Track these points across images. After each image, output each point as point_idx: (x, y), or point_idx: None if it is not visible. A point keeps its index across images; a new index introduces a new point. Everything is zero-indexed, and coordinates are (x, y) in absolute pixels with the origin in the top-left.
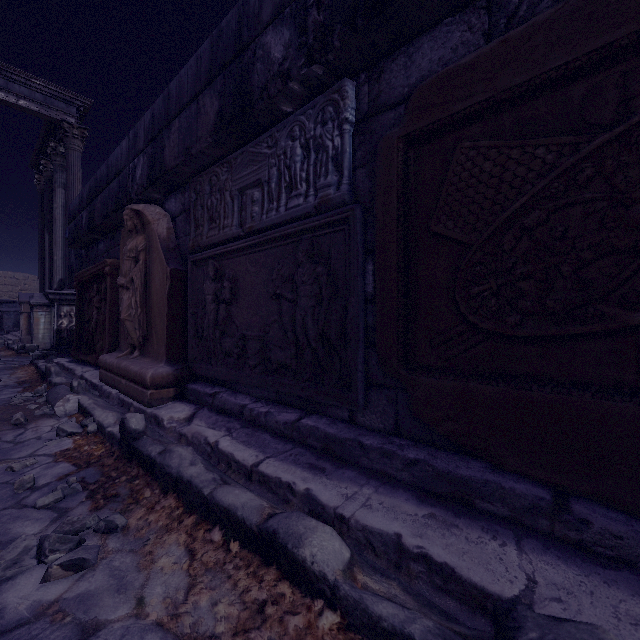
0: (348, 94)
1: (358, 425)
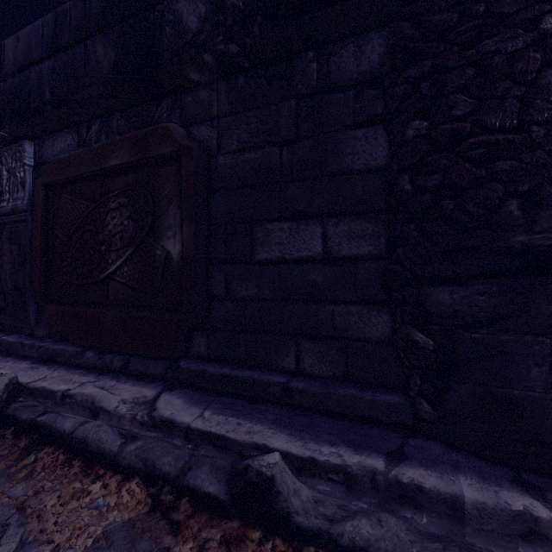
0: (27, 150)
1: (35, 336)
